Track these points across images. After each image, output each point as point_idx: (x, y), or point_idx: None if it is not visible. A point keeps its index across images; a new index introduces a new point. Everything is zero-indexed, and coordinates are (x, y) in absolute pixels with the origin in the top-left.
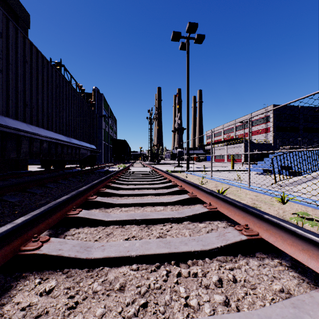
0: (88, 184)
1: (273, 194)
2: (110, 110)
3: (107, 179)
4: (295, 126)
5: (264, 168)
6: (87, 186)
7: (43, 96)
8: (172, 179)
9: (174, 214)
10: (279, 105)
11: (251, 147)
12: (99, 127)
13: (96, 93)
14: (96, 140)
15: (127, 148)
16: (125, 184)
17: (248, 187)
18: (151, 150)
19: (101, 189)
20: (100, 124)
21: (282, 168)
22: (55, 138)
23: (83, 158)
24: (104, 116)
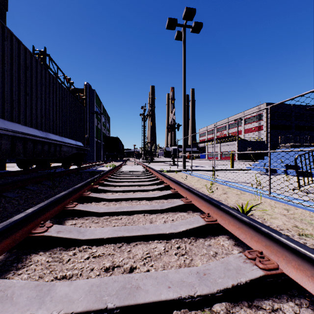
0: (65, 190)
1: (311, 207)
2: (103, 107)
3: (86, 185)
4: (287, 124)
5: (267, 167)
6: (39, 205)
7: (4, 77)
8: (171, 183)
9: (190, 280)
10: (272, 103)
11: (244, 145)
12: (91, 124)
13: (88, 89)
14: (84, 137)
15: (120, 145)
16: (110, 191)
17: (268, 195)
18: (144, 147)
19: (69, 206)
20: (92, 121)
21: (288, 168)
22: (21, 132)
23: (67, 157)
24: (96, 113)
